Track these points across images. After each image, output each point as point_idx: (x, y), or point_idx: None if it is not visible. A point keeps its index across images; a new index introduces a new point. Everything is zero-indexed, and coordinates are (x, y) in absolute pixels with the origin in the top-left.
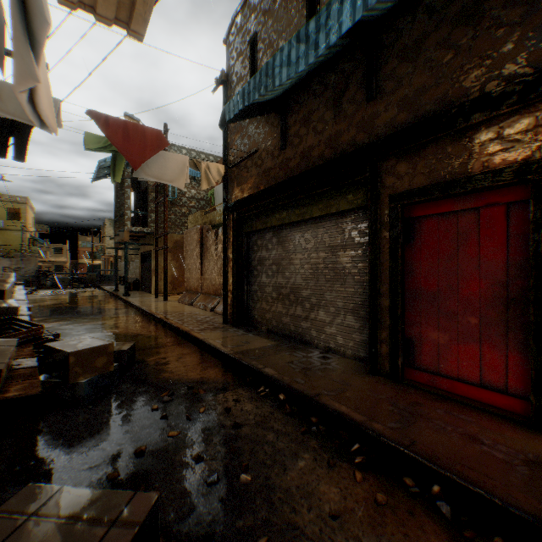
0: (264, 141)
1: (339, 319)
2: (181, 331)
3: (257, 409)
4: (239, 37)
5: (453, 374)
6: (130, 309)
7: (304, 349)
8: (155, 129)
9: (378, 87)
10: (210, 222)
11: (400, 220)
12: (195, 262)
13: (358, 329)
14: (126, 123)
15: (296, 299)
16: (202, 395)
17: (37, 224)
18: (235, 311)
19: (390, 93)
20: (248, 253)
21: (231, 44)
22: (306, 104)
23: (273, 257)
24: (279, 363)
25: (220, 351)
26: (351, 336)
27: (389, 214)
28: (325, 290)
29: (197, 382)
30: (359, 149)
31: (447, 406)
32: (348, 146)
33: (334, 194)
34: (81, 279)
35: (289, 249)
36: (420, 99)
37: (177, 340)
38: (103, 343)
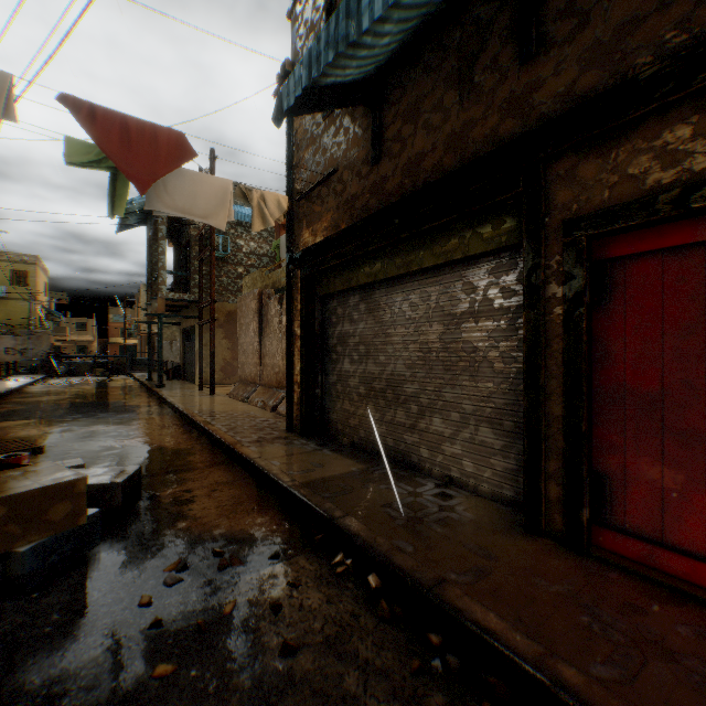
0: (347, 155)
1: (466, 432)
2: (223, 444)
3: (330, 604)
4: (309, 4)
5: (694, 548)
6: (162, 407)
7: (409, 478)
8: (174, 130)
9: (540, 36)
10: (273, 284)
11: (585, 264)
12: (251, 342)
13: (500, 451)
14: (126, 118)
15: (396, 397)
16: (236, 568)
17: (54, 292)
18: (304, 413)
19: (565, 42)
20: (323, 327)
21: (298, 17)
22: (412, 87)
23: (361, 333)
24: (368, 507)
25: (276, 480)
26: (488, 461)
27: (563, 255)
28: (443, 384)
29: (232, 540)
30: (506, 146)
31: (692, 614)
32: (485, 146)
33: (460, 228)
34: (107, 363)
35: (384, 320)
36: (625, 42)
37: (216, 457)
38: (68, 478)
